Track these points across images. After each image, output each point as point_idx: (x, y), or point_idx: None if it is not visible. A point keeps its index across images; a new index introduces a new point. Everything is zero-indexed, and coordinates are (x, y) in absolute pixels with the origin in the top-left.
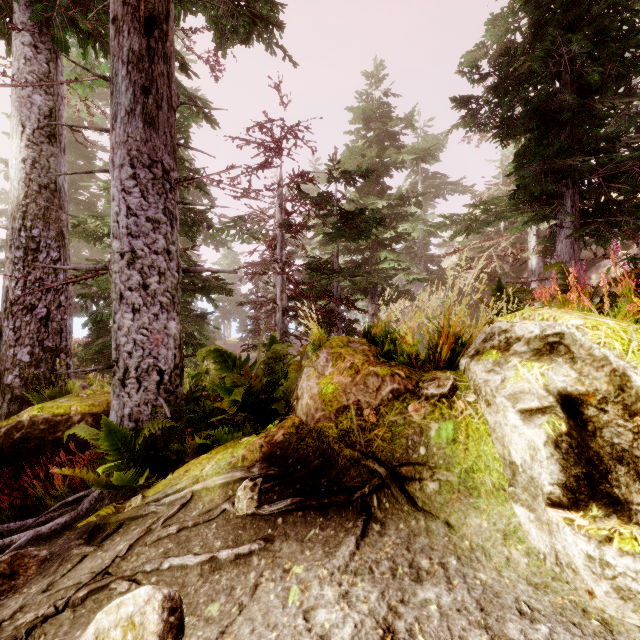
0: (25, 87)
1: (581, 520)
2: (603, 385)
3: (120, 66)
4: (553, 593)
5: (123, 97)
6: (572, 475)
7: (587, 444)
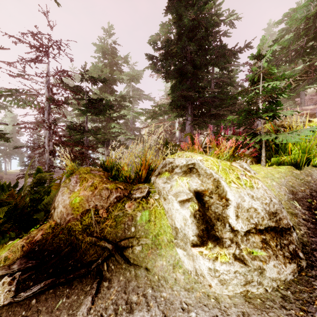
0: None
1: (205, 251)
2: (211, 186)
3: None
4: (195, 291)
5: None
6: (201, 229)
7: (206, 213)
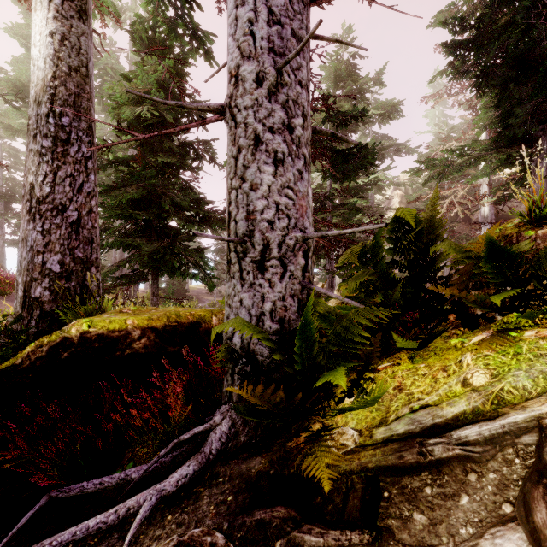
0: None
1: None
2: None
3: None
4: None
5: None
6: None
7: None
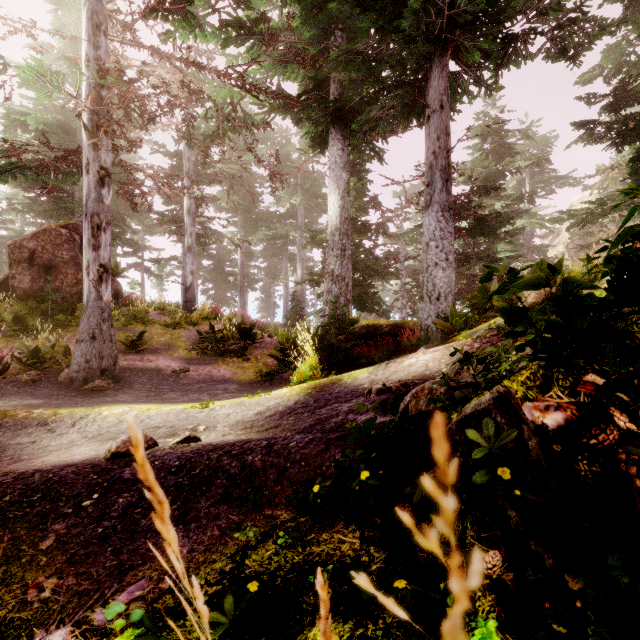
0: (339, 170)
1: None
2: None
3: (437, 172)
4: None
5: (438, 184)
6: None
7: None
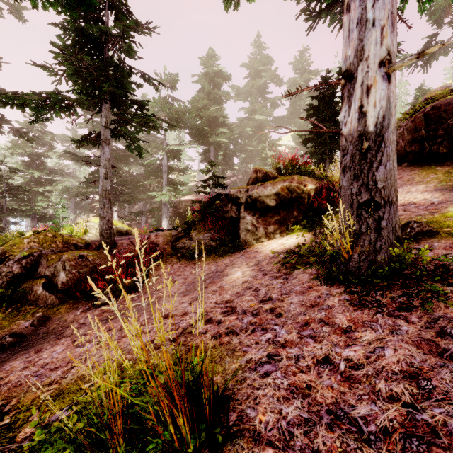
0: None
1: None
2: None
3: None
4: None
5: None
6: None
7: None
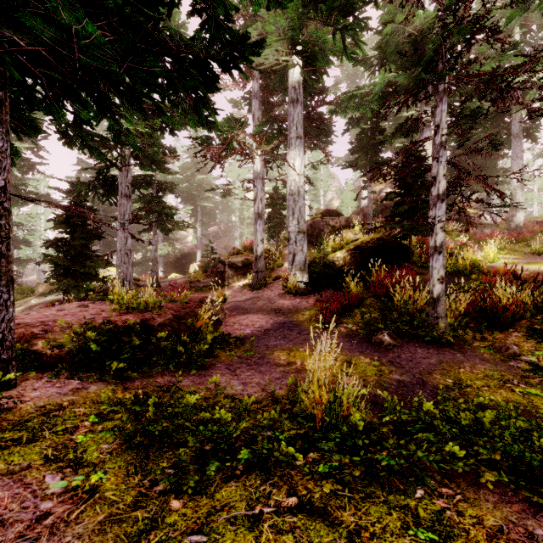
0: None
1: None
2: None
3: None
4: None
5: None
6: None
7: None
